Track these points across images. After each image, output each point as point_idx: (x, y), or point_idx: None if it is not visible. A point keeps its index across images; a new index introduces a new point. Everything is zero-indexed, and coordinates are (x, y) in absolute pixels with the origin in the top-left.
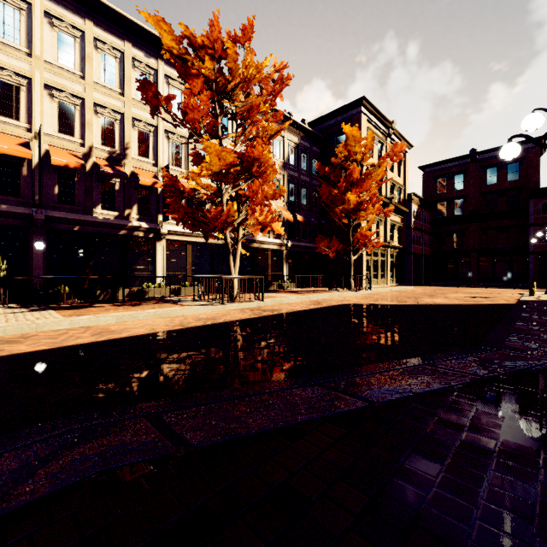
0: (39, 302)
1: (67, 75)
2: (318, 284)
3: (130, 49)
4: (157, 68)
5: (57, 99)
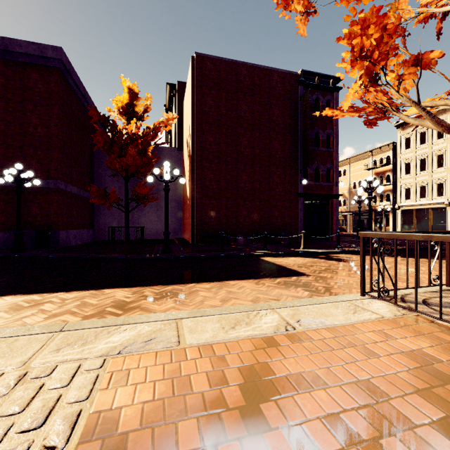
0: None
1: None
2: None
3: None
4: None
5: None
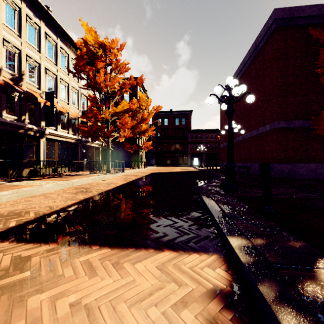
0: None
1: None
2: (119, 166)
3: (25, 7)
4: (40, 26)
5: None
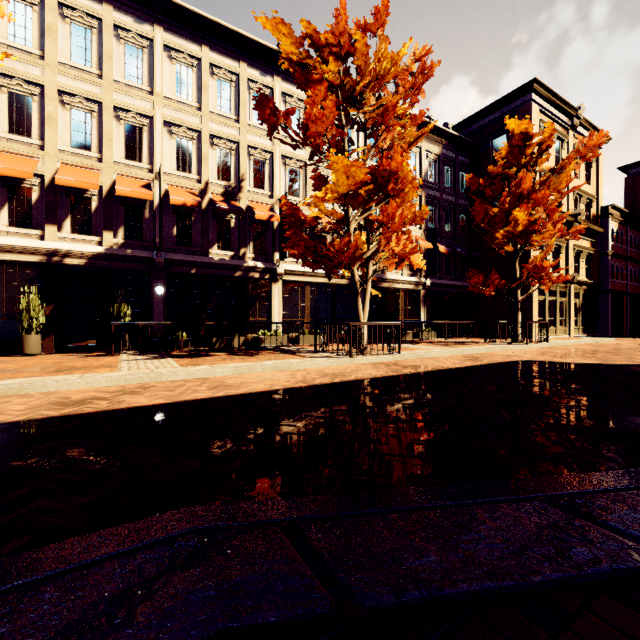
0: (159, 349)
1: (185, 108)
2: (467, 333)
3: (245, 69)
4: (273, 86)
5: (176, 135)
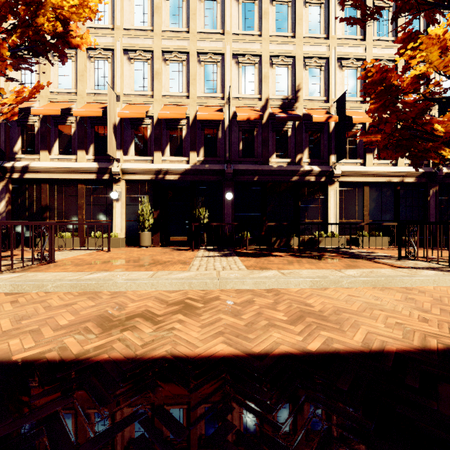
0: (229, 246)
1: (249, 38)
2: None
3: None
4: None
5: (241, 64)
